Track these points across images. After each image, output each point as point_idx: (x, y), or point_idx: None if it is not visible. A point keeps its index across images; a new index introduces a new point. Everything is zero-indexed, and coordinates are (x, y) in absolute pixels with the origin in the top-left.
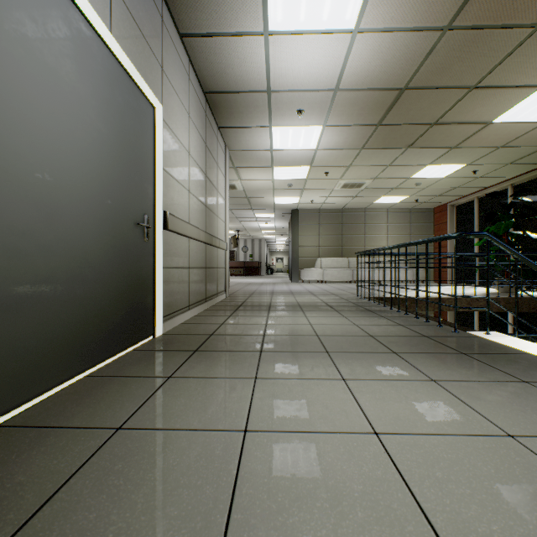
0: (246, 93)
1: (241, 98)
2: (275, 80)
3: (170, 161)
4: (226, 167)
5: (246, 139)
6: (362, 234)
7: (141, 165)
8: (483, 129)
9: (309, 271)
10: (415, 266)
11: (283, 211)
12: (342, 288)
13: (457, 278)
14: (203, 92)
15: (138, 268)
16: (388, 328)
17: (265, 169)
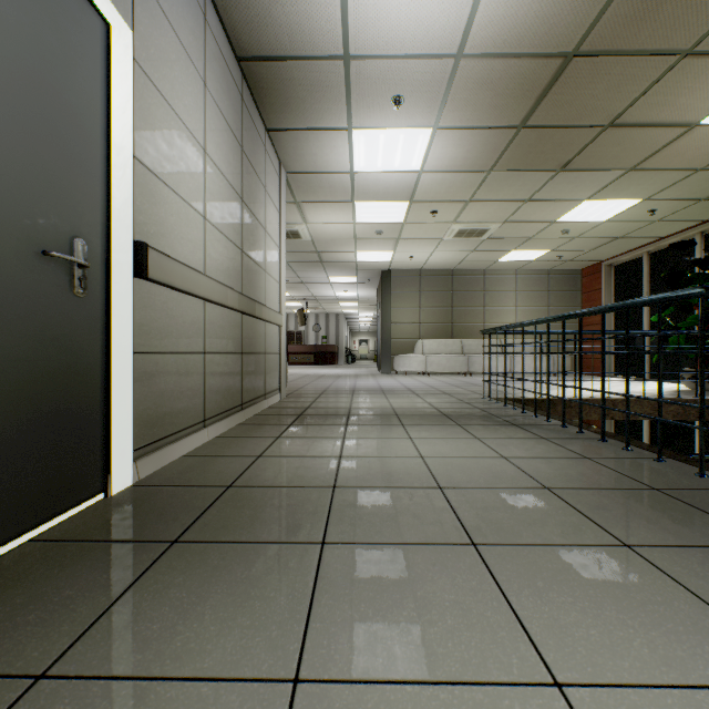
0: (308, 61)
1: (300, 71)
2: (357, 32)
3: (157, 150)
4: (282, 197)
5: (312, 152)
6: (481, 306)
7: (61, 128)
8: (682, 137)
9: (406, 358)
10: (601, 350)
11: (369, 272)
12: (456, 383)
13: (617, 368)
14: (236, 58)
15: (52, 352)
16: (568, 466)
17: (343, 205)
